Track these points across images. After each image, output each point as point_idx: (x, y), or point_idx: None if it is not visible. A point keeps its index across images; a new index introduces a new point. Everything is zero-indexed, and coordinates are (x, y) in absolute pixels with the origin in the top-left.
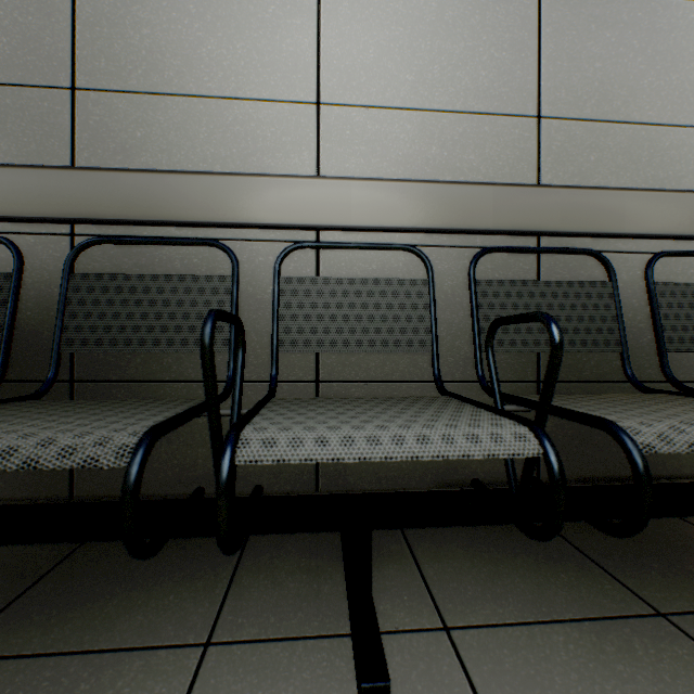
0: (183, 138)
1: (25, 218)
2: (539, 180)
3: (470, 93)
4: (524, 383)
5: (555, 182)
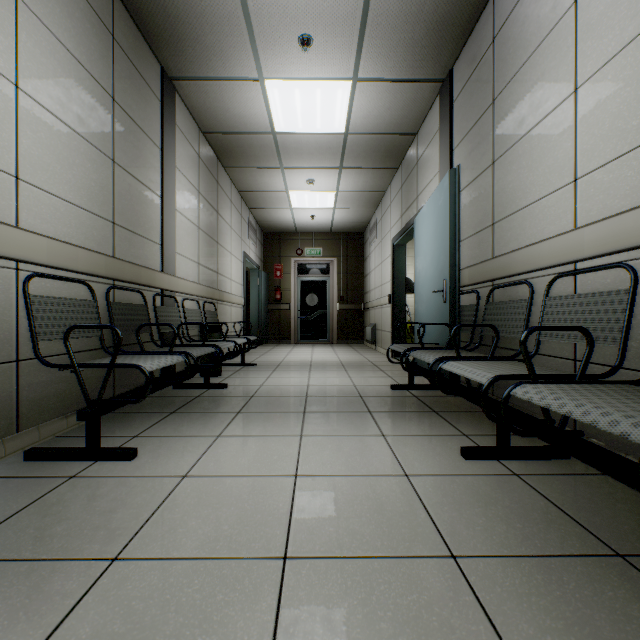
0: (521, 230)
1: (479, 282)
2: None
3: None
4: None
5: None
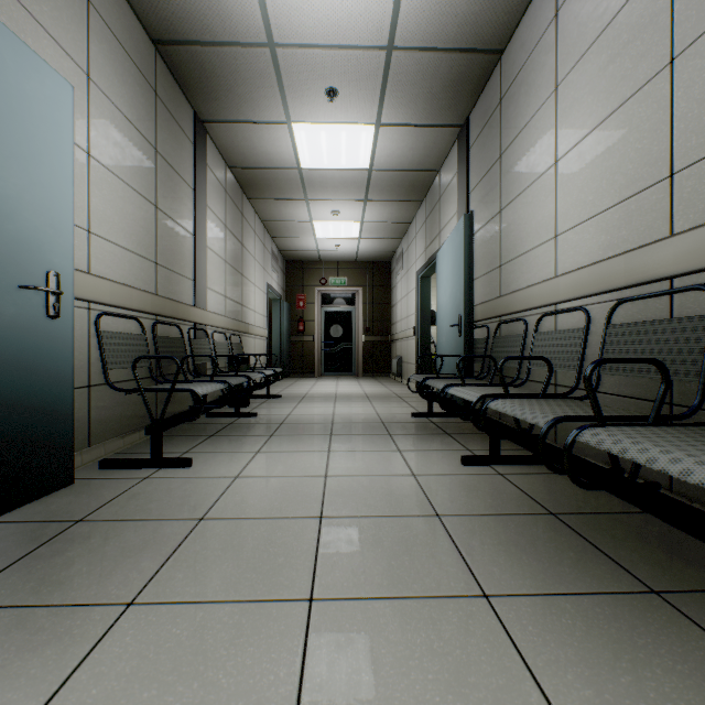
0: (520, 274)
1: (489, 318)
2: (671, 230)
3: (622, 187)
4: None
5: (686, 226)
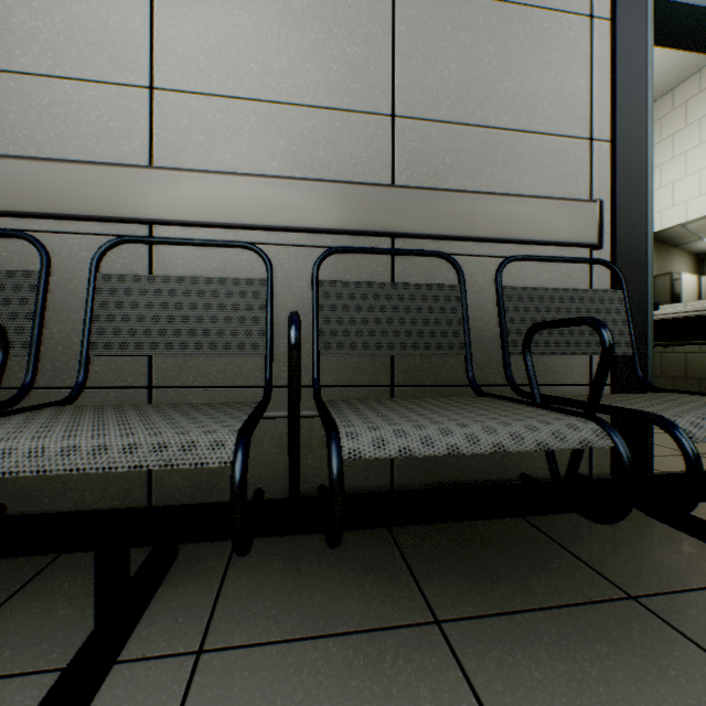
0: None
1: None
2: (394, 180)
3: (320, 87)
4: (378, 387)
5: (410, 183)
